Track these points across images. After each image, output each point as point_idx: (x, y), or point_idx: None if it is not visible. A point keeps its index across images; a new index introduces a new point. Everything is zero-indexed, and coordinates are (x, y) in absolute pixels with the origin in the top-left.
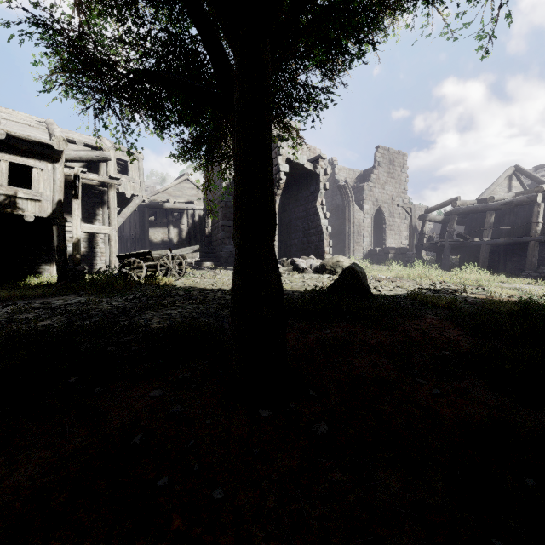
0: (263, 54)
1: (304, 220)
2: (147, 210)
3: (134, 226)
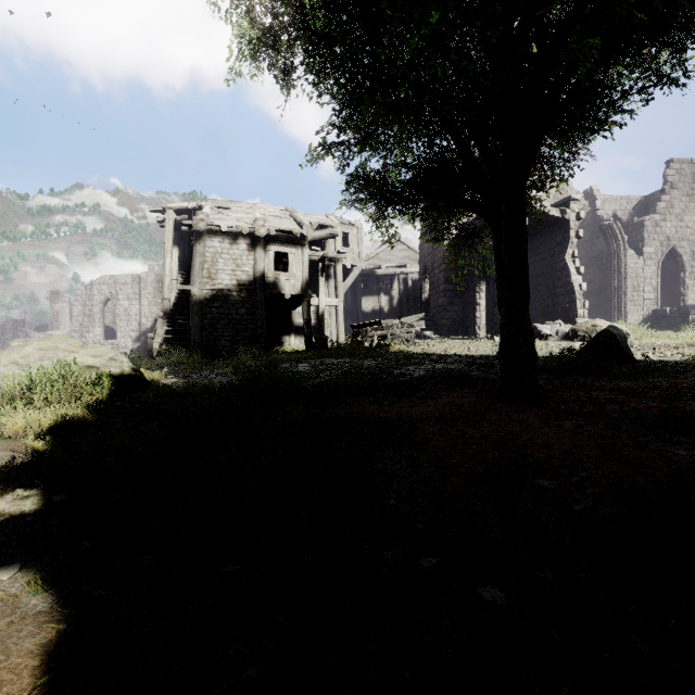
0: (523, 199)
1: (548, 278)
2: (360, 279)
3: (344, 296)
